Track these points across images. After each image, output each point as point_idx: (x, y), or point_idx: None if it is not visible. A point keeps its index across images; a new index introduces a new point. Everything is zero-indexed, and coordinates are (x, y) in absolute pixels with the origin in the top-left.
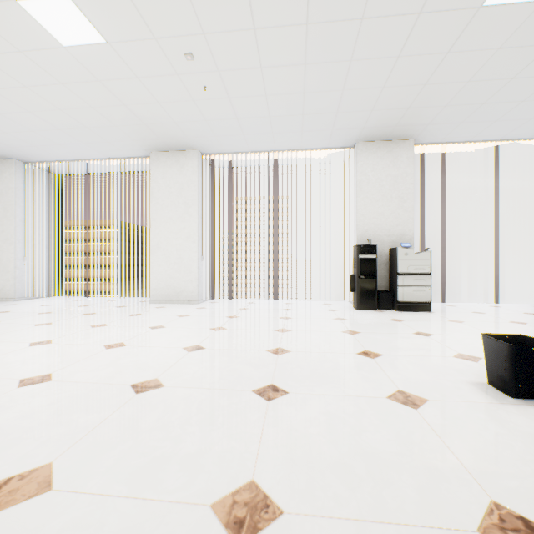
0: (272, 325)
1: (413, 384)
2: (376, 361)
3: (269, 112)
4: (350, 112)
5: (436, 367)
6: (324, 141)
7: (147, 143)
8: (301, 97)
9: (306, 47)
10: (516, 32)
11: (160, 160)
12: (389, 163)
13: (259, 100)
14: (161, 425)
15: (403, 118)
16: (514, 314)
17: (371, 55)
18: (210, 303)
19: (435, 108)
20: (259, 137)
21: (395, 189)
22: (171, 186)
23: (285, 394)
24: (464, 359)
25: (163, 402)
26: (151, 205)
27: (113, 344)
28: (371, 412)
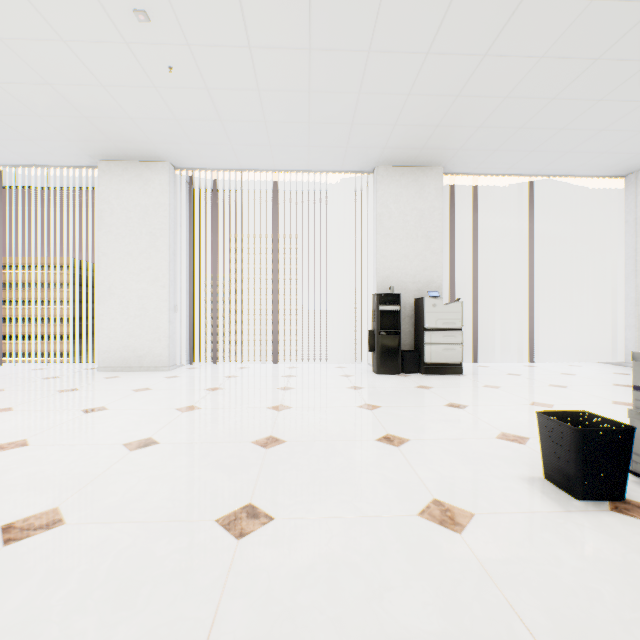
0: (266, 400)
1: (452, 486)
2: (402, 451)
3: (264, 115)
4: (369, 124)
5: (478, 456)
6: (336, 162)
7: (92, 146)
8: (306, 97)
9: (310, 23)
10: (562, 38)
11: (114, 173)
12: (414, 194)
13: (250, 96)
14: (23, 620)
15: (431, 139)
16: (551, 375)
17: (394, 47)
18: (187, 369)
19: (467, 128)
20: (252, 149)
21: (422, 227)
22: (130, 209)
23: (268, 521)
24: (509, 440)
25: (48, 561)
26: (100, 235)
27: (8, 443)
28: (397, 547)
